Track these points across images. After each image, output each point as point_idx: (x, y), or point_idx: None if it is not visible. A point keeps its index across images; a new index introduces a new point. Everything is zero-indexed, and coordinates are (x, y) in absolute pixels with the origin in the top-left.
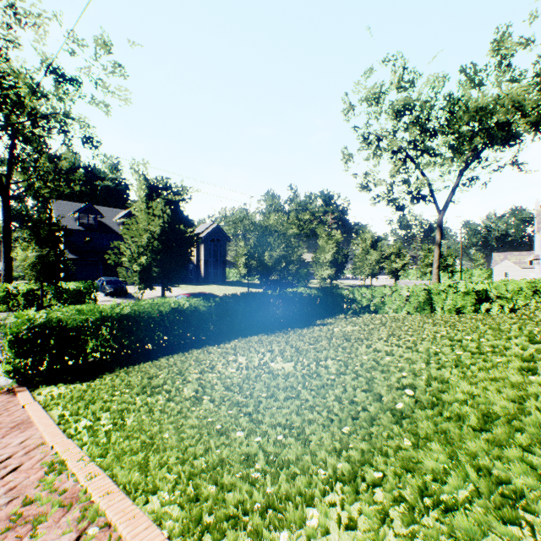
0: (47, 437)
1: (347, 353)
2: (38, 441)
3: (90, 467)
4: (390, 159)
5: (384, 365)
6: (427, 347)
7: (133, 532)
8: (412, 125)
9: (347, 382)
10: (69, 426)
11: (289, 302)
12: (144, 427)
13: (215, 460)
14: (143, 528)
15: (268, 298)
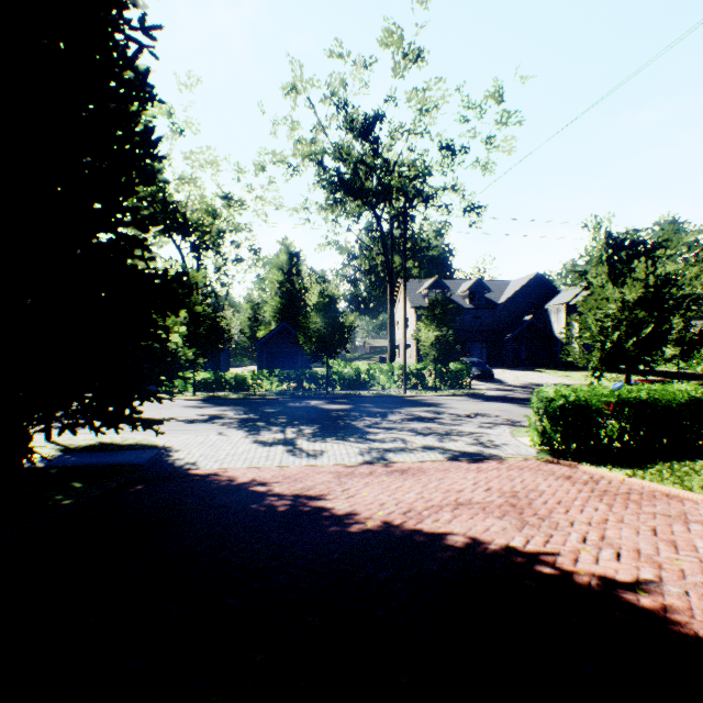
0: None
1: None
2: None
3: None
4: None
5: None
6: None
7: None
8: None
9: None
10: None
11: None
12: None
13: None
14: None
15: None
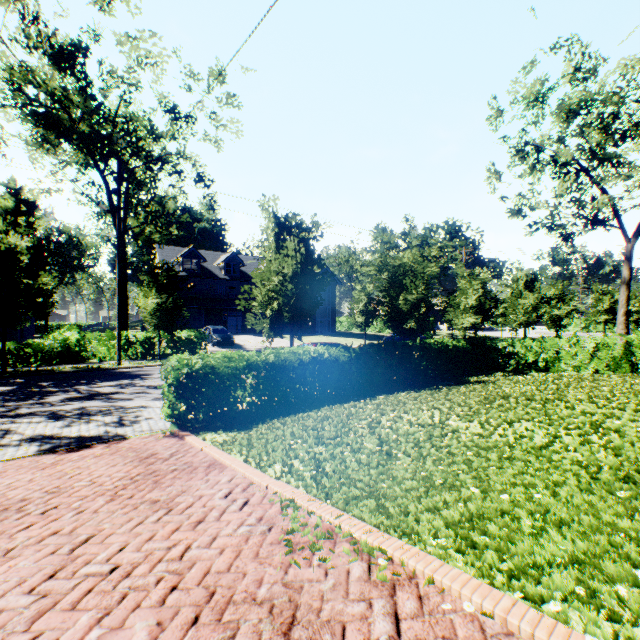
0: (255, 477)
1: (544, 415)
2: (245, 481)
3: (325, 506)
4: (555, 174)
5: (614, 429)
6: None
7: (429, 567)
8: (590, 127)
9: (574, 446)
10: (265, 470)
11: (433, 354)
12: (353, 475)
13: (462, 512)
14: (437, 565)
15: (410, 350)
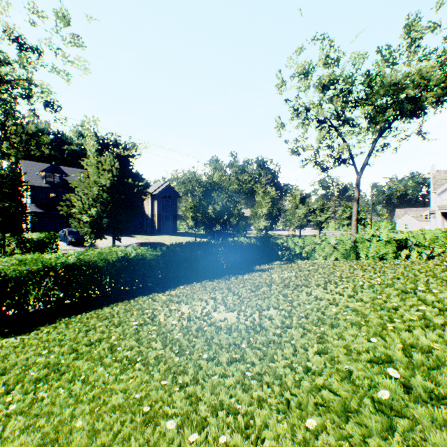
0: None
1: (289, 302)
2: None
3: None
4: (317, 127)
5: (331, 317)
6: (372, 297)
7: None
8: (336, 98)
9: (296, 339)
10: None
11: (231, 250)
12: (55, 409)
13: None
14: None
15: (212, 247)
